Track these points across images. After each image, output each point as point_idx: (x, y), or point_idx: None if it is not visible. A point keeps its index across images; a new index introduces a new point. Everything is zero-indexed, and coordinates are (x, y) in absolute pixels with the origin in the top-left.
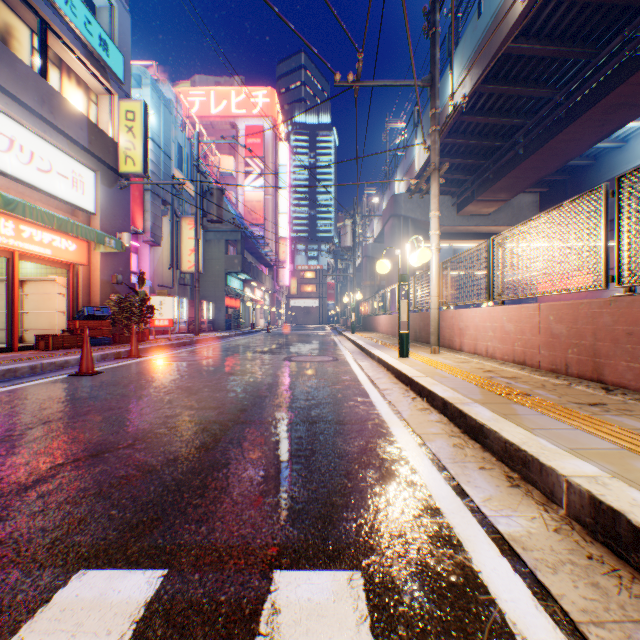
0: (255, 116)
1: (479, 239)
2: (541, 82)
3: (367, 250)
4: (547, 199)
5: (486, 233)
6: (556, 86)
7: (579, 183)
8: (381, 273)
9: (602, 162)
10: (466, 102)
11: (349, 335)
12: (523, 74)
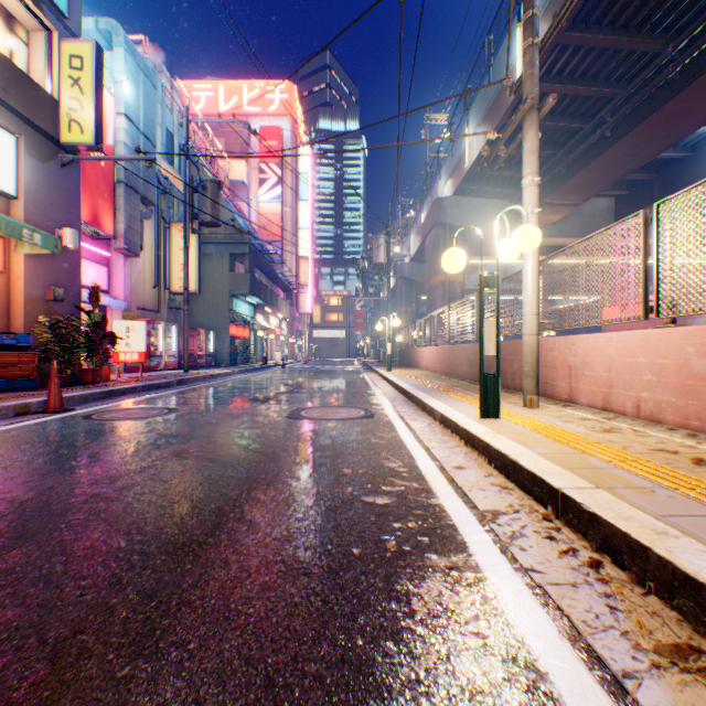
0: (271, 115)
1: (541, 254)
2: (647, 30)
3: (402, 271)
4: (626, 204)
5: (549, 247)
6: (667, 35)
7: (671, 182)
8: (451, 271)
9: (704, 153)
10: (543, 60)
11: (384, 372)
12: (625, 15)
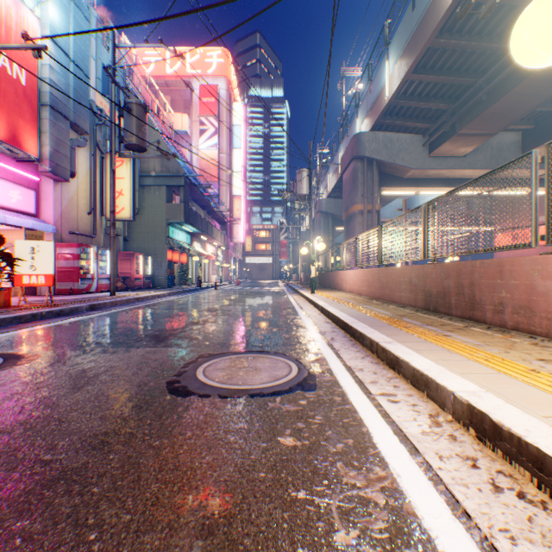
0: (210, 76)
1: (450, 186)
2: None
3: (321, 205)
4: (534, 137)
5: (458, 179)
6: None
7: None
8: (548, 52)
9: None
10: None
11: (309, 295)
12: None
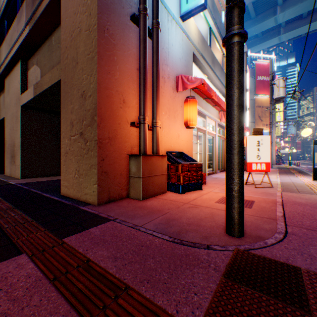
0: None
1: None
2: None
3: None
4: None
5: None
6: None
7: None
8: None
9: None
10: None
11: None
12: None
